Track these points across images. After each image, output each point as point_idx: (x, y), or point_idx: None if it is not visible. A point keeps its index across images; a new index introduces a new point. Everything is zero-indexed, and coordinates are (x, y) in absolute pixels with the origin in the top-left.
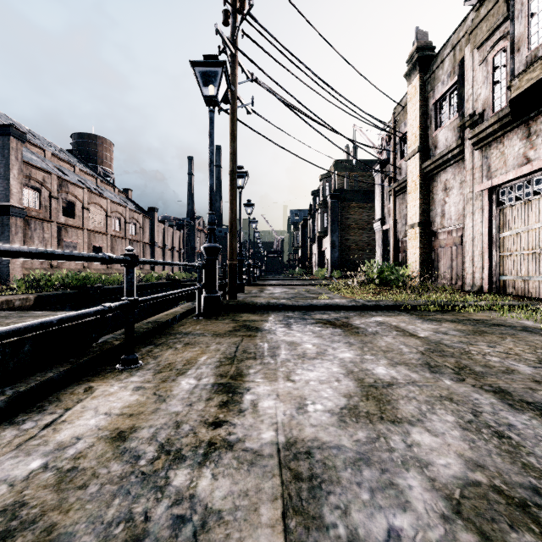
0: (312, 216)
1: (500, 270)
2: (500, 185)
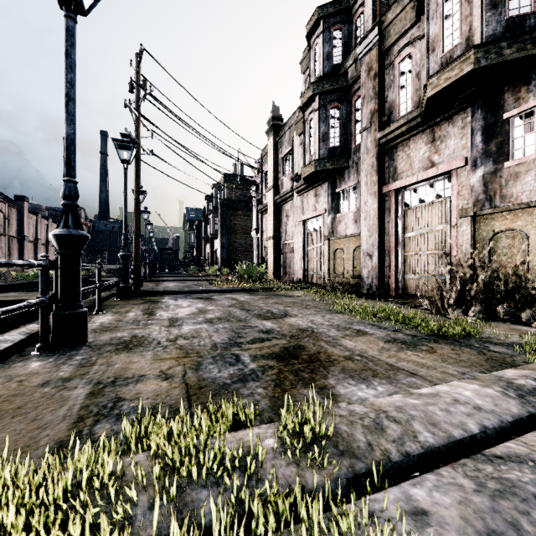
0: (205, 219)
1: (308, 269)
2: (307, 219)
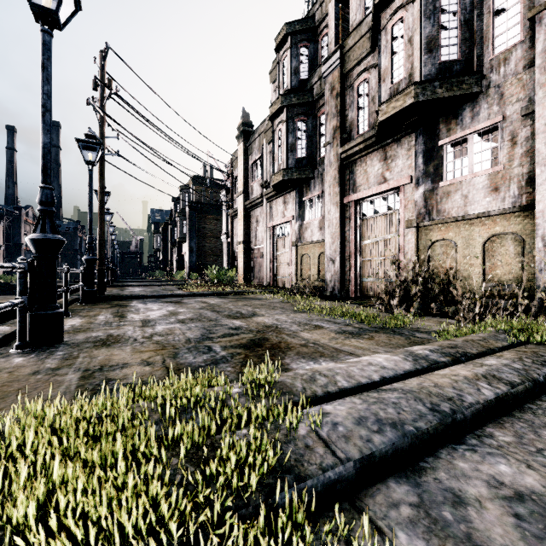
0: (172, 221)
1: (277, 273)
2: (276, 225)
